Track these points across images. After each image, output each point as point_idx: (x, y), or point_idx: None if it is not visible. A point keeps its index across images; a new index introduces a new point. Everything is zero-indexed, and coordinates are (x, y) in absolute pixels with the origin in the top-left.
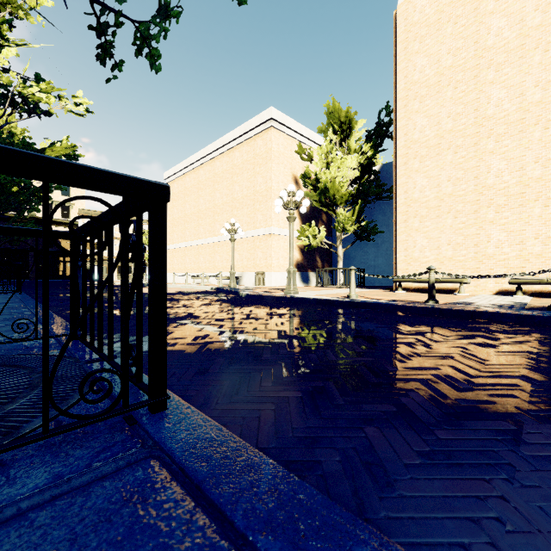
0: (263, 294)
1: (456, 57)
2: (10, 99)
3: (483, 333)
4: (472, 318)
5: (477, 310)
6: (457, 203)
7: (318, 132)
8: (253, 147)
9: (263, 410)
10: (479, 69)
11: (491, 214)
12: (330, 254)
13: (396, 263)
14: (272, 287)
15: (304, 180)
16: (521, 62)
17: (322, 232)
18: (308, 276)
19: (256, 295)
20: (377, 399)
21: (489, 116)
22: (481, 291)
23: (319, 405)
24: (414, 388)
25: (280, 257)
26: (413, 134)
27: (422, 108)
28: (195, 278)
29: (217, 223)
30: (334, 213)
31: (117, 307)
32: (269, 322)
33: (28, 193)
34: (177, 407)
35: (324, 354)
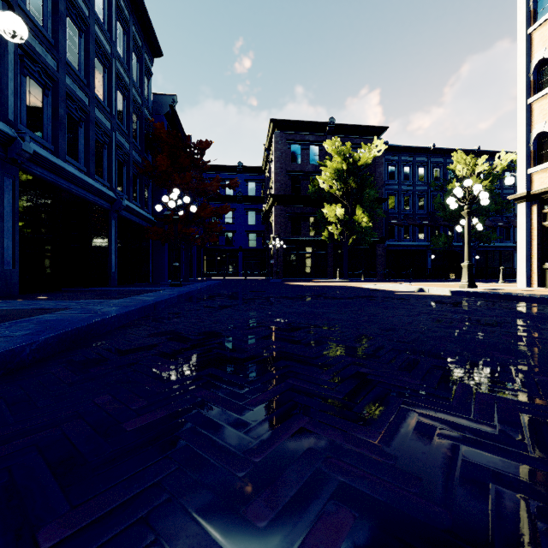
0: None
1: None
2: None
3: None
4: None
5: None
6: None
7: None
8: None
9: None
10: None
11: None
12: None
13: None
14: None
15: None
16: None
17: None
18: None
19: None
20: None
21: None
22: None
23: None
24: None
25: None
26: None
27: None
28: None
29: None
30: None
31: None
32: None
33: None
34: None
35: None
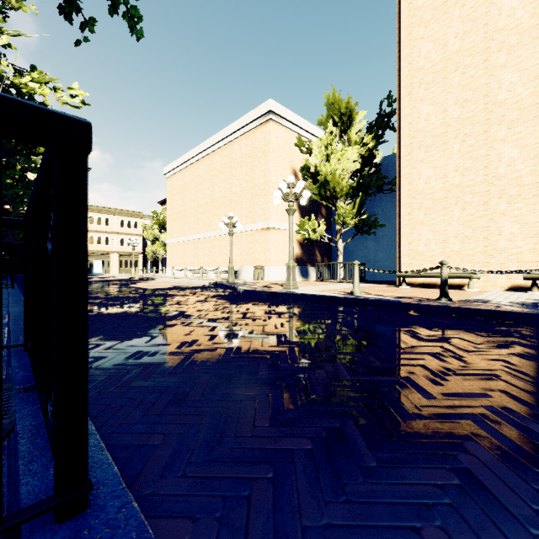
0: (261, 289)
1: (464, 40)
2: (5, 91)
3: (518, 339)
4: (494, 319)
5: (500, 310)
6: (465, 194)
7: (318, 124)
8: (252, 140)
9: (256, 479)
10: (489, 52)
11: (502, 206)
12: (329, 248)
13: (399, 258)
14: (271, 281)
15: (303, 173)
16: (536, 43)
17: (322, 226)
18: (307, 271)
19: (254, 291)
20: (423, 457)
21: (500, 102)
22: (492, 287)
23: (340, 470)
24: (469, 433)
25: (279, 252)
26: (418, 123)
27: (427, 95)
28: (193, 272)
29: (216, 217)
30: (334, 207)
31: (107, 304)
32: (267, 323)
33: (23, 186)
34: (106, 504)
35: (334, 369)
